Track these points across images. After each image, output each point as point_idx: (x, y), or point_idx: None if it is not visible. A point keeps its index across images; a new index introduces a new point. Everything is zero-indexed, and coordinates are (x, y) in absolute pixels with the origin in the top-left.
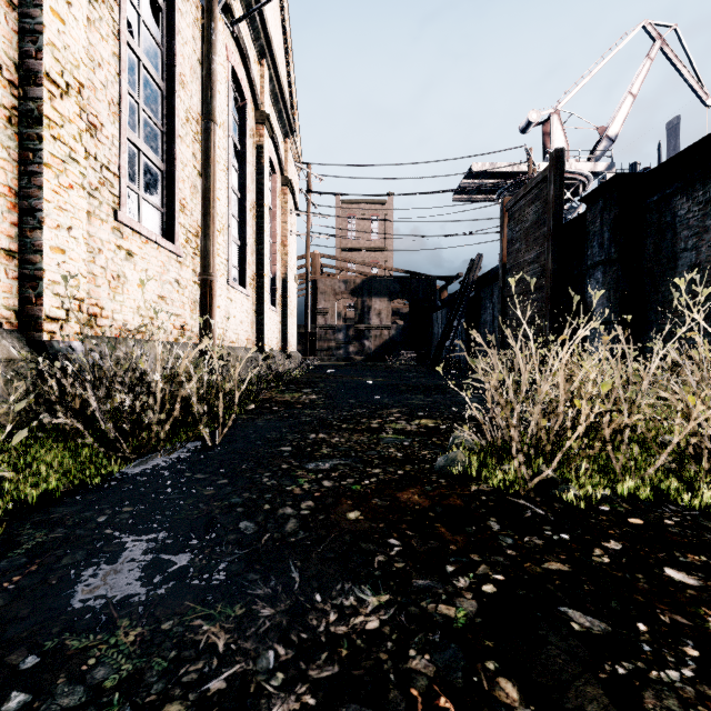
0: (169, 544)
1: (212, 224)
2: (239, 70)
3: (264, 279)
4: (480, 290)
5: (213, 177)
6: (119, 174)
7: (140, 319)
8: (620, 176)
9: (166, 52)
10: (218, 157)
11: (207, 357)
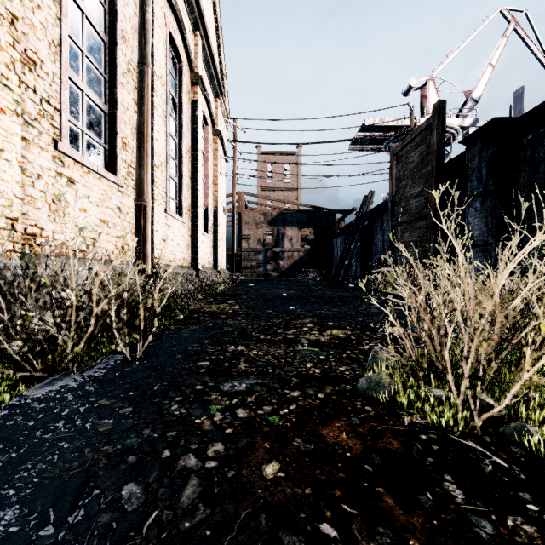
0: (8, 538)
1: (146, 156)
2: (176, 36)
3: (198, 210)
4: (372, 220)
5: (147, 114)
6: (60, 109)
7: (82, 239)
8: (497, 119)
9: (108, 10)
10: (156, 104)
11: (128, 273)
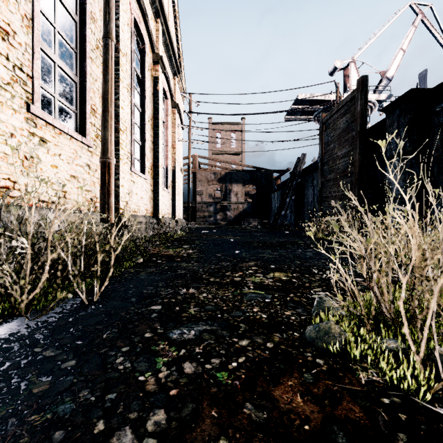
0: None
1: (110, 119)
2: (140, 22)
3: (159, 169)
4: (304, 177)
5: (111, 82)
6: (32, 76)
7: (53, 192)
8: (414, 90)
9: None
10: (121, 77)
11: (86, 221)
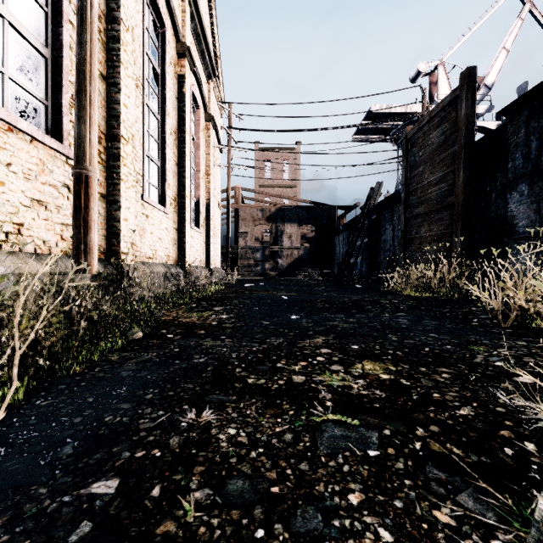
0: None
1: (89, 105)
2: None
3: (185, 200)
4: (380, 214)
5: (90, 45)
6: None
7: None
8: None
9: None
10: (124, 61)
11: None
